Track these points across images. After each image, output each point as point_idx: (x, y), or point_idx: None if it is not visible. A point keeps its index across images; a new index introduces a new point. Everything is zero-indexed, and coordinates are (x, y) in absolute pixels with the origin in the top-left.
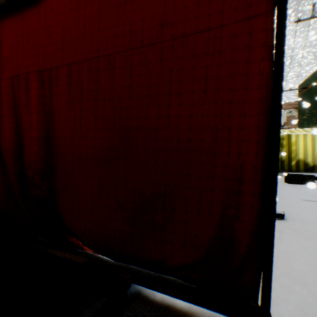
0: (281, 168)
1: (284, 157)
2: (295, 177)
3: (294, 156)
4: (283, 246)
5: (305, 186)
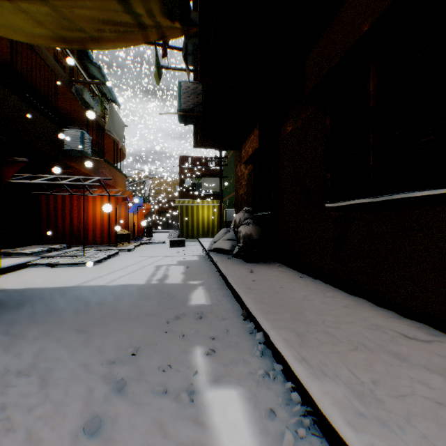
0: (187, 235)
1: (189, 225)
2: (174, 242)
3: (196, 224)
4: (63, 274)
5: (176, 248)
